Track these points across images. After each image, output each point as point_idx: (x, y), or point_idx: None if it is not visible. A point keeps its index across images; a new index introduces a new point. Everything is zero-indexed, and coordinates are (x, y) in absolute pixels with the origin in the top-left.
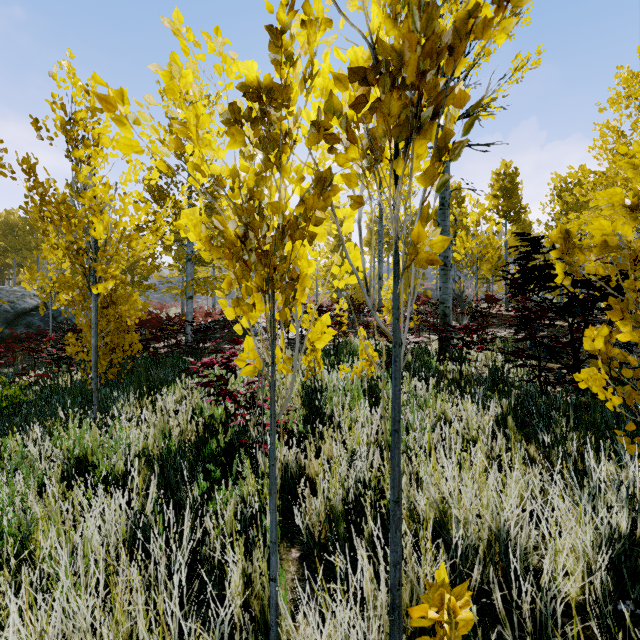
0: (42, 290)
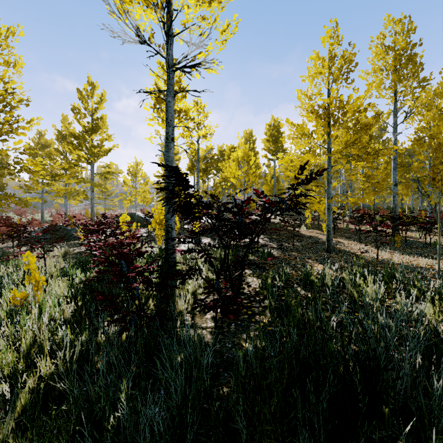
0: None
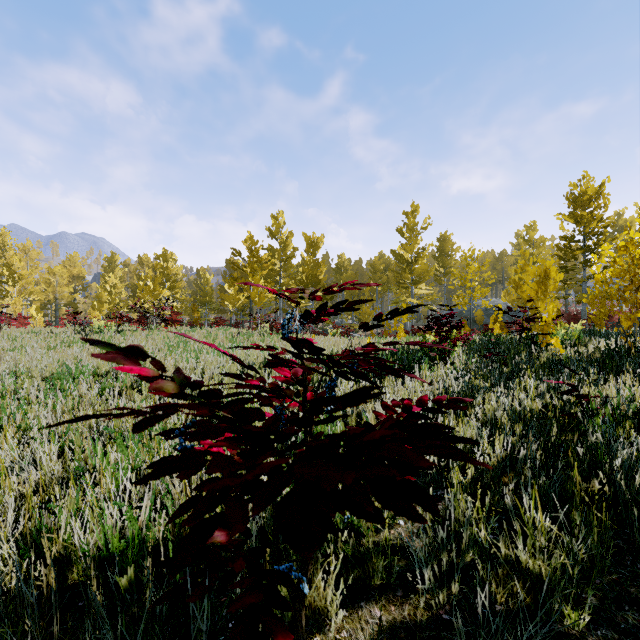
0: (509, 301)
